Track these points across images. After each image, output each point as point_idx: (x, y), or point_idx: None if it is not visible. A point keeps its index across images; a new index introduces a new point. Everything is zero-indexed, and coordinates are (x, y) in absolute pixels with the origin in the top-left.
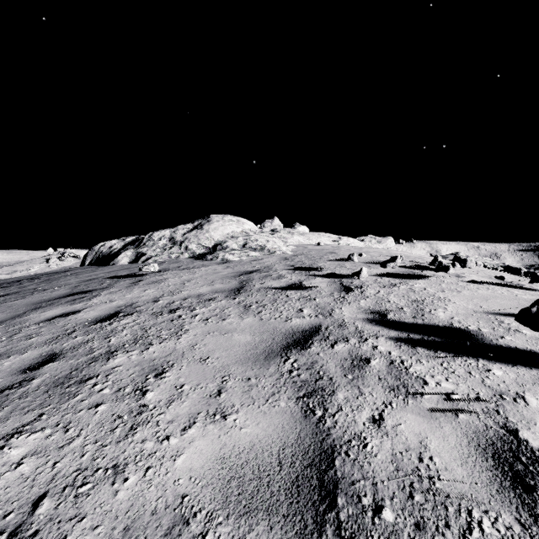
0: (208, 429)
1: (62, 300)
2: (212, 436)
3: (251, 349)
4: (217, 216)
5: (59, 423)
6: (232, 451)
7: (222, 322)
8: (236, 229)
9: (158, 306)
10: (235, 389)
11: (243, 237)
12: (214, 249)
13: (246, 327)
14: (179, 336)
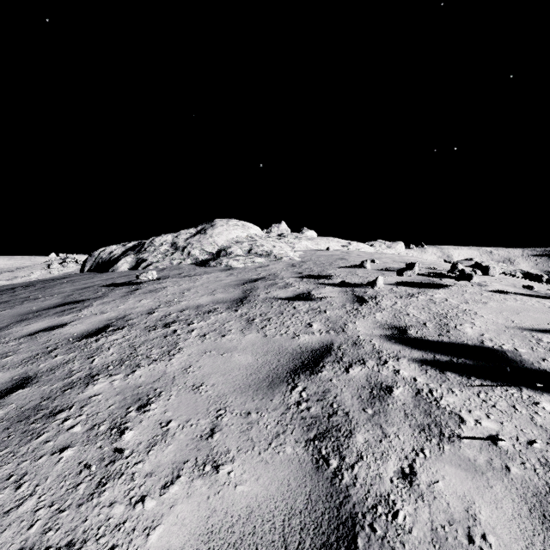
0: (195, 485)
1: (51, 311)
2: (199, 497)
3: (252, 374)
4: (222, 221)
5: (12, 474)
6: (222, 522)
7: (221, 339)
8: (241, 234)
9: (152, 318)
10: (231, 427)
11: (249, 242)
12: (218, 255)
13: (248, 345)
14: (172, 356)
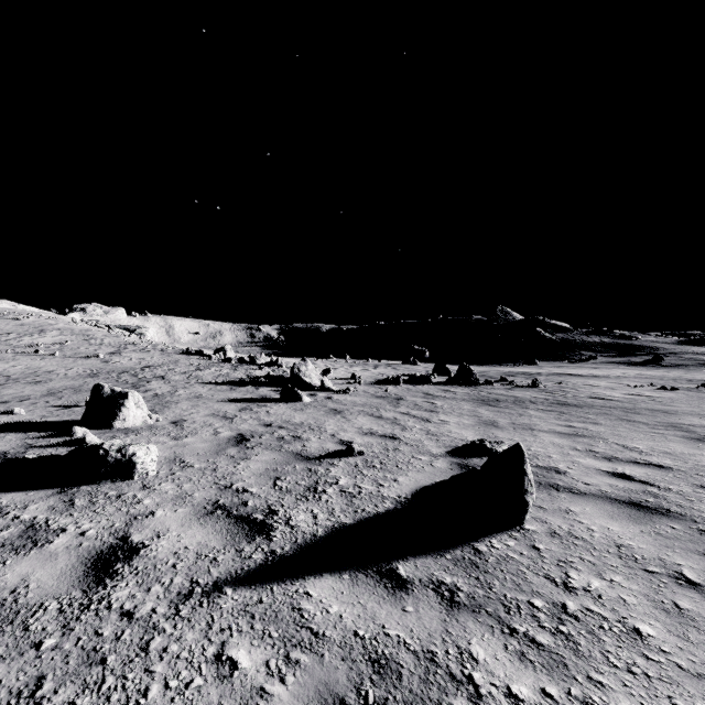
0: None
1: None
2: None
3: None
4: None
5: None
6: None
7: None
8: None
9: None
10: None
11: None
12: None
13: None
14: None
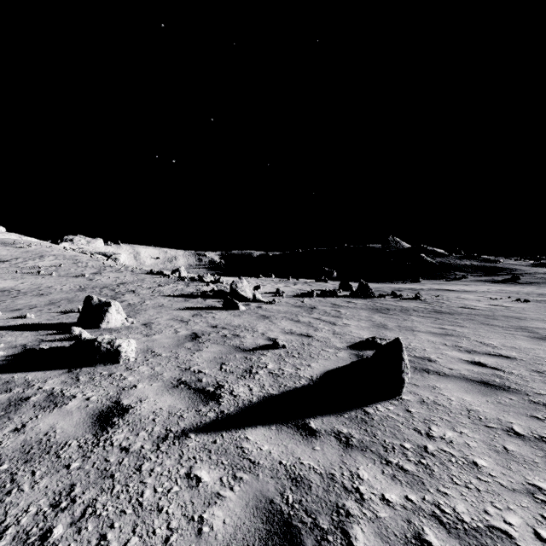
0: None
1: None
2: None
3: None
4: None
5: None
6: None
7: None
8: None
9: None
10: None
11: None
12: None
13: None
14: None
